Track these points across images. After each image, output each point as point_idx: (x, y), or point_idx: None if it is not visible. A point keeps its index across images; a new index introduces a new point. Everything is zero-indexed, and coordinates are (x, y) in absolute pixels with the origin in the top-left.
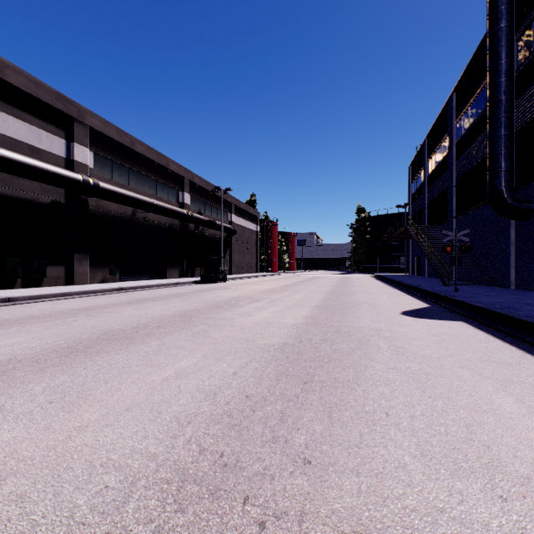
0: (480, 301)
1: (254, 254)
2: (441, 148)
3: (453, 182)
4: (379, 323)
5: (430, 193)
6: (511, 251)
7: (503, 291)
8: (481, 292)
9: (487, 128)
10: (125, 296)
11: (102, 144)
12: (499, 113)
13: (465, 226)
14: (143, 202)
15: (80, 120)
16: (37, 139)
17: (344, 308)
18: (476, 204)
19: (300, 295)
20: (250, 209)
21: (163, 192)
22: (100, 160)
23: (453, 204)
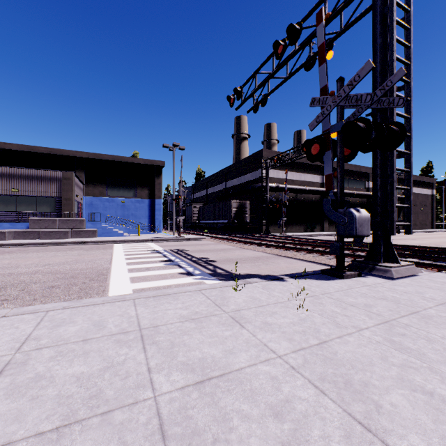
0: None
1: (429, 214)
2: None
3: None
4: None
5: None
6: None
7: None
8: None
9: None
10: None
11: None
12: None
13: None
14: (349, 194)
15: None
16: (313, 179)
17: None
18: None
19: (444, 240)
20: (424, 178)
21: (356, 184)
22: None
23: None
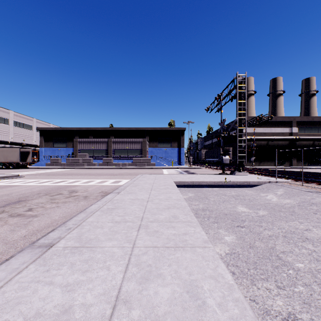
0: None
1: None
2: None
3: None
4: None
5: None
6: None
7: None
8: None
9: None
10: (307, 169)
11: (300, 124)
12: None
13: None
14: (316, 139)
15: (293, 120)
16: (282, 130)
17: None
18: None
19: None
20: None
21: None
22: (300, 129)
23: None
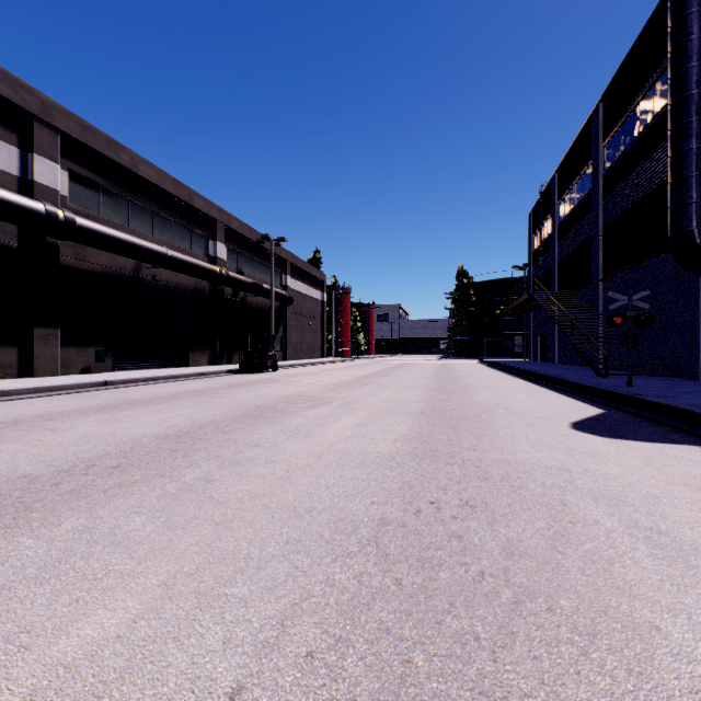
0: (693, 404)
1: (319, 333)
2: (580, 183)
3: (600, 229)
4: (551, 451)
5: (563, 247)
6: (700, 325)
7: (697, 385)
8: (668, 387)
9: (669, 140)
10: (106, 396)
11: (83, 161)
12: (689, 116)
13: (620, 291)
14: (149, 251)
15: (44, 119)
16: None
17: (468, 416)
18: (639, 259)
19: (389, 393)
20: (313, 269)
21: (183, 239)
22: (80, 185)
23: (600, 260)
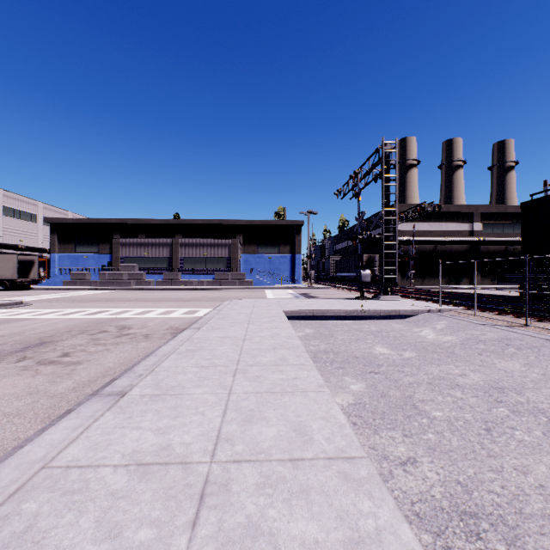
0: None
1: None
2: None
3: None
4: None
5: None
6: None
7: None
8: None
9: None
10: None
11: (486, 217)
12: None
13: None
14: (510, 242)
15: (476, 212)
16: (459, 228)
17: None
18: None
19: None
20: None
21: None
22: (485, 225)
23: None
